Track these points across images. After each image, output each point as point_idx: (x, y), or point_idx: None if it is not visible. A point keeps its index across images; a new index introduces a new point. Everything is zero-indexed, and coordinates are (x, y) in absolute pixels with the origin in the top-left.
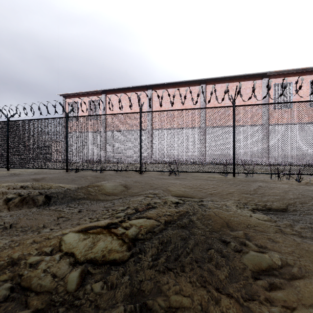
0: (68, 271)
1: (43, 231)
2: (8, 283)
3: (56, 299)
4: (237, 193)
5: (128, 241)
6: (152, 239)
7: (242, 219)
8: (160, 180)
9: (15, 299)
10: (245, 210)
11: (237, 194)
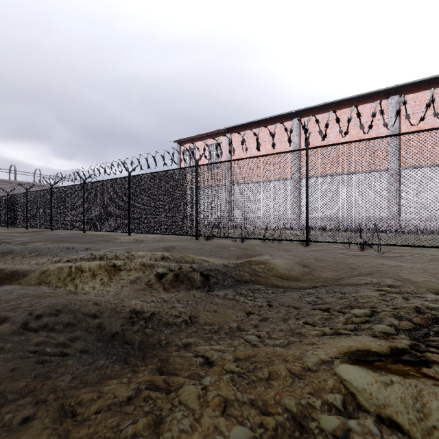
0: None
1: (250, 339)
2: None
3: None
4: None
5: None
6: None
7: None
8: (357, 258)
9: None
10: None
11: None
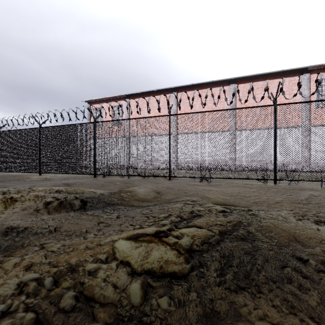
0: (128, 282)
1: (88, 236)
2: (71, 291)
3: (123, 313)
4: (287, 203)
5: (184, 252)
6: (210, 251)
7: (310, 233)
8: (193, 186)
9: (81, 309)
10: (307, 222)
11: (287, 204)
